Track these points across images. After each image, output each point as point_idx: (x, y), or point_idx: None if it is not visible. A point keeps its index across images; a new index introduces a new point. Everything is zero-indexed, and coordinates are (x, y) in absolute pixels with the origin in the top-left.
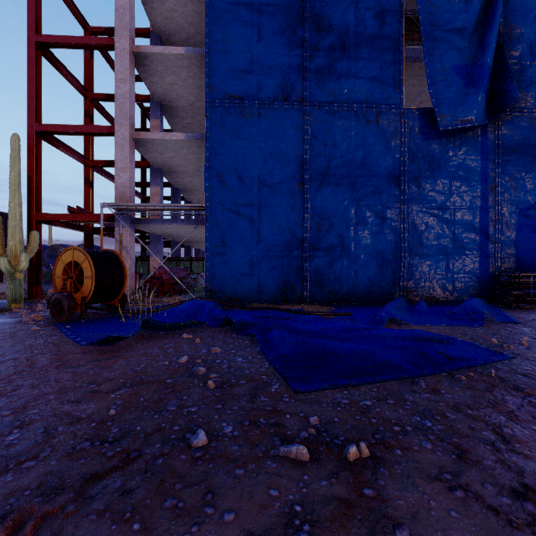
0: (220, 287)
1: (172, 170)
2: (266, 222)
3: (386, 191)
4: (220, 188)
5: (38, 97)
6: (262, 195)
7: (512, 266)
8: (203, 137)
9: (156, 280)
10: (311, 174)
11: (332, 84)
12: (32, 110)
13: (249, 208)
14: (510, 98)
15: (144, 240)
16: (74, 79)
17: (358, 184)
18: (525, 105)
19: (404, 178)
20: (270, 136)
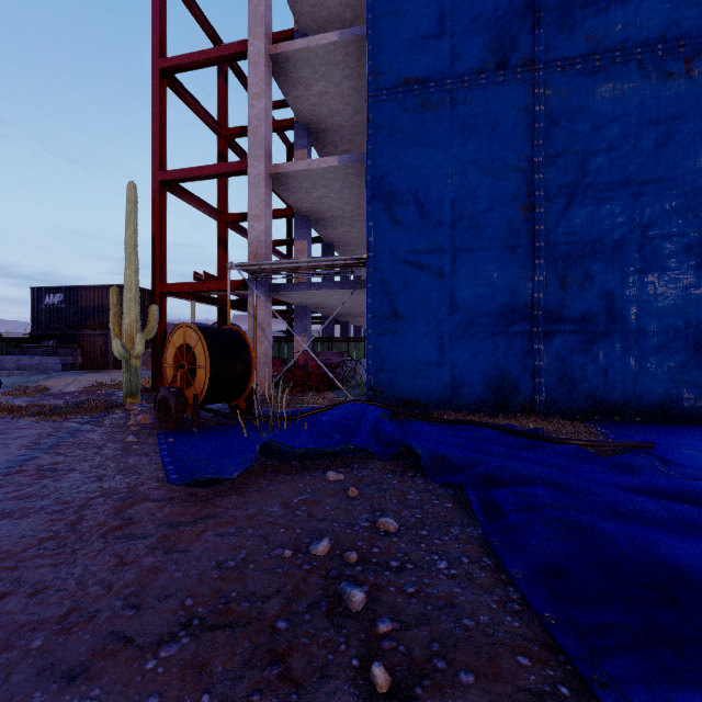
0: (390, 383)
1: (322, 217)
2: (465, 277)
3: None
4: (390, 227)
5: (163, 139)
6: (458, 233)
7: None
8: (363, 158)
9: (300, 370)
10: (549, 188)
11: (591, 20)
12: (156, 155)
13: (437, 256)
14: None
15: (290, 316)
16: (205, 113)
17: (646, 196)
18: None
19: None
20: (473, 133)
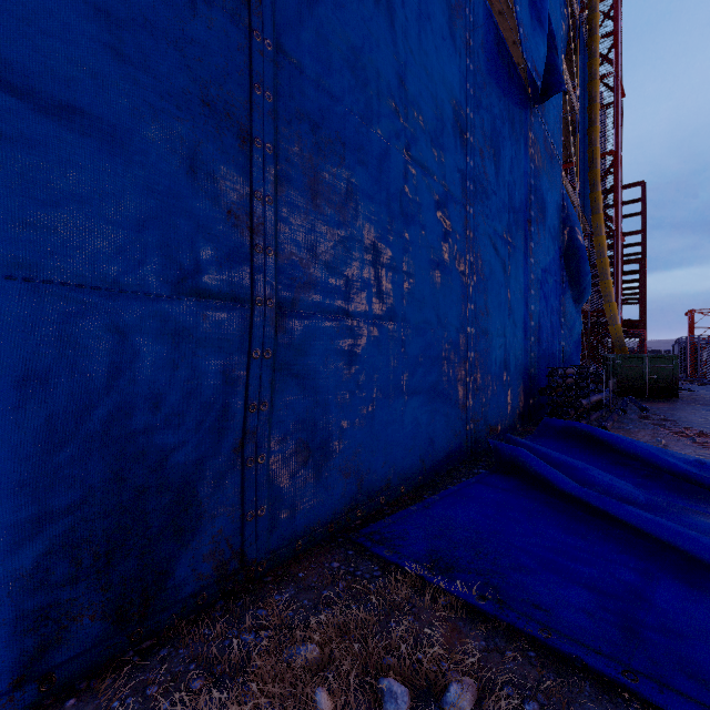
0: None
1: None
2: None
3: (450, 150)
4: None
5: None
6: None
7: (538, 358)
8: None
9: None
10: None
11: None
12: None
13: None
14: (560, 79)
15: None
16: None
17: (410, 87)
18: (543, 114)
19: (471, 139)
20: None
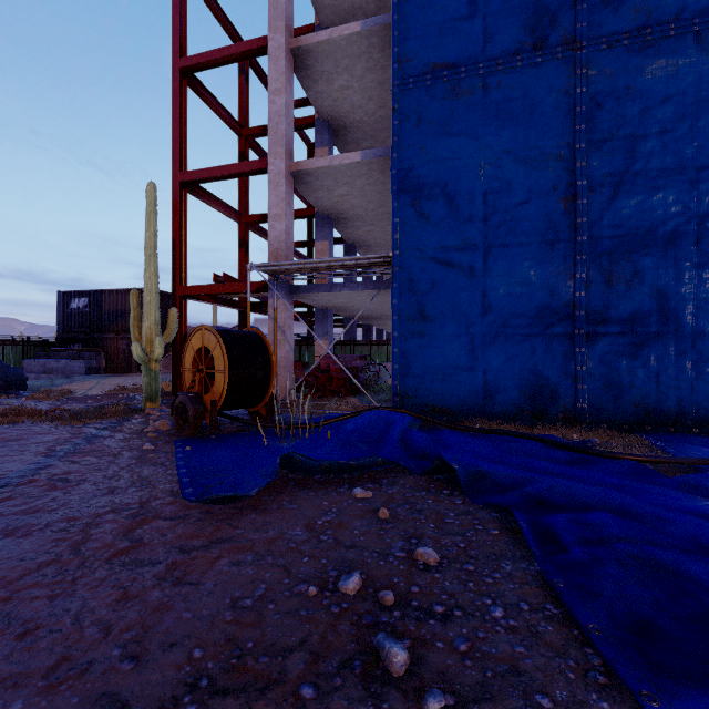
0: (417, 389)
1: (344, 216)
2: (499, 275)
3: None
4: (417, 223)
5: (183, 139)
6: (491, 228)
7: None
8: (388, 153)
9: (321, 374)
10: (592, 177)
11: None
12: (176, 155)
13: (468, 253)
14: None
15: (311, 319)
16: (225, 113)
17: (705, 183)
18: None
19: None
20: (507, 119)
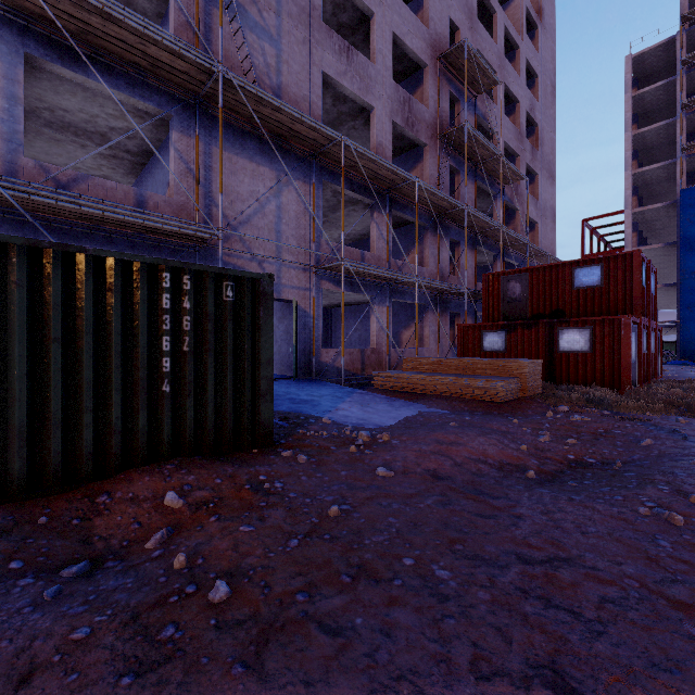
0: (689, 356)
1: None
2: None
3: None
4: (689, 313)
5: None
6: None
7: None
8: (674, 285)
9: None
10: None
11: None
12: None
13: None
14: None
15: None
16: None
17: None
18: None
19: None
20: None
